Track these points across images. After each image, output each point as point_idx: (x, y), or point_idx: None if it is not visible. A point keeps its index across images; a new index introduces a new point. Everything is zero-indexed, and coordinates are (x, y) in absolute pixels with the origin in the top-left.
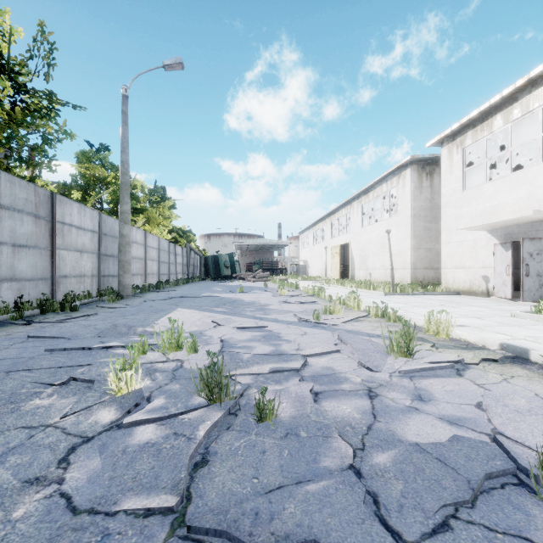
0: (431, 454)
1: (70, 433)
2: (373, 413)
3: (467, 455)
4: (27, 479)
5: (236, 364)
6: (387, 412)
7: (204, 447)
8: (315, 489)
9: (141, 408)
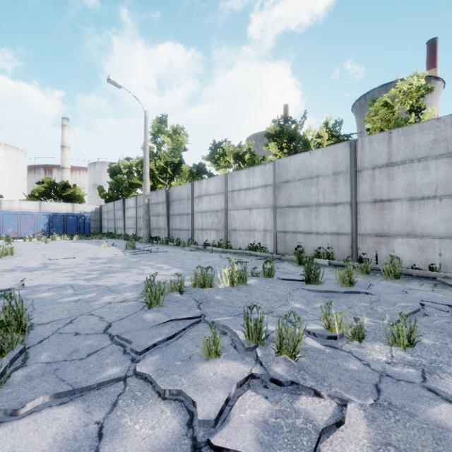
0: (67, 382)
1: (305, 320)
2: (101, 435)
3: (31, 389)
4: (274, 311)
5: (413, 449)
6: (76, 450)
7: (233, 338)
8: (158, 338)
9: (315, 339)
